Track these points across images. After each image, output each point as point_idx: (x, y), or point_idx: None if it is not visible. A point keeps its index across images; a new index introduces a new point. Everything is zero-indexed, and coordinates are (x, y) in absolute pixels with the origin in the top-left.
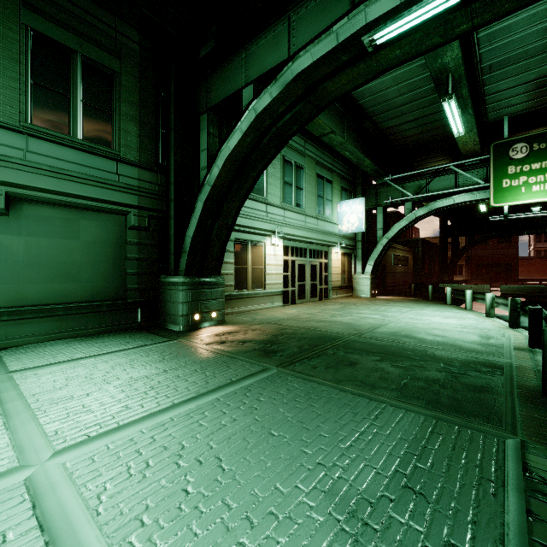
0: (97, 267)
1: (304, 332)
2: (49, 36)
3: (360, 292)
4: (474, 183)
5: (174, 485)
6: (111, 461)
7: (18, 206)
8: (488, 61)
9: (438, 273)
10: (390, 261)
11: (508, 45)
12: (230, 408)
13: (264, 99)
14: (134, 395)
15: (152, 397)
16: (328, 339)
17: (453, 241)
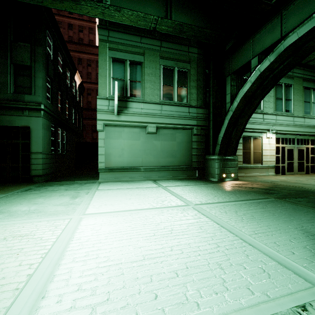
0: (181, 152)
1: (292, 188)
2: (167, 65)
3: None
4: None
5: (238, 217)
6: (213, 209)
7: (158, 130)
8: None
9: None
10: None
11: None
12: (252, 206)
13: (265, 63)
14: (210, 197)
15: (217, 198)
16: (311, 192)
17: None
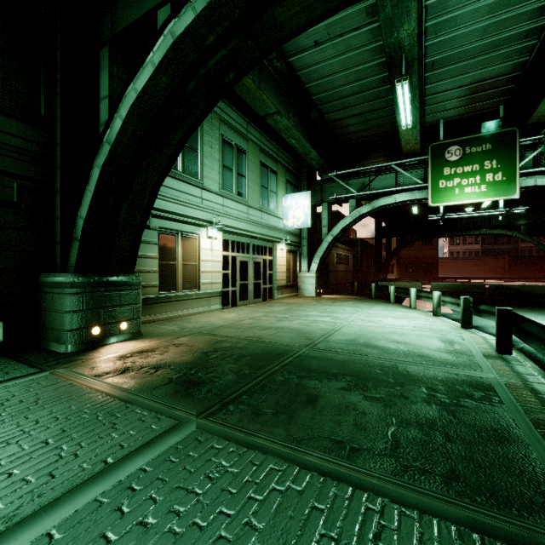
0: None
1: (245, 346)
2: None
3: (305, 291)
4: (413, 183)
5: None
6: None
7: None
8: (432, 56)
9: (374, 271)
10: (333, 259)
11: (452, 41)
12: None
13: (186, 18)
14: None
15: None
16: (275, 355)
17: (387, 242)
